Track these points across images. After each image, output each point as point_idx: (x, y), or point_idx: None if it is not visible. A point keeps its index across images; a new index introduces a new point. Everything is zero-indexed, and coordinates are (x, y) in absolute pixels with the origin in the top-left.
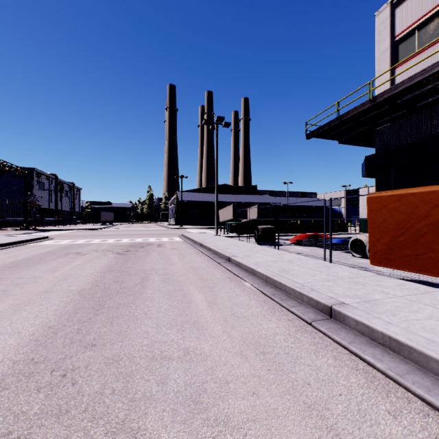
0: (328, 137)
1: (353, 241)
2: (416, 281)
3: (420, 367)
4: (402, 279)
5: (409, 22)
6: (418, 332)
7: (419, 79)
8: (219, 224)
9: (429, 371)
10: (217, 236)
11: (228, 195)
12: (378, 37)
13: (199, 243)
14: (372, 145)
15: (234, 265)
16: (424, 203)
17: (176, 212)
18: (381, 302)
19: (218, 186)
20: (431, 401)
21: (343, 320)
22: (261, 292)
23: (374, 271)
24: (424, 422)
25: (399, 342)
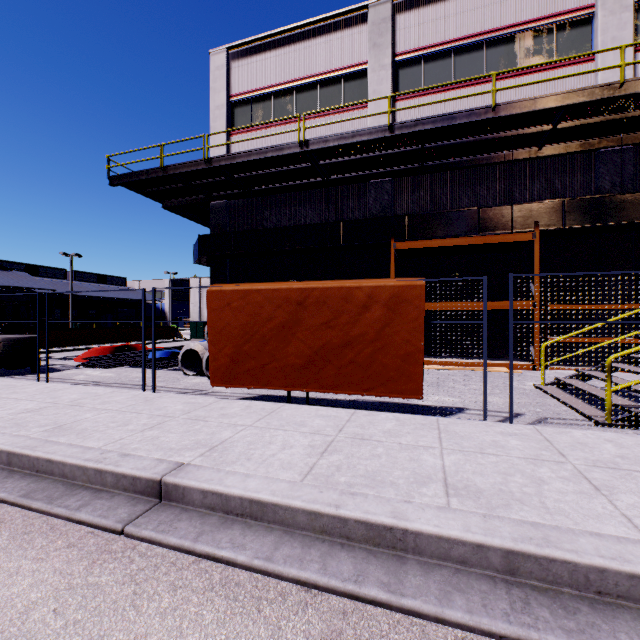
0: (147, 193)
1: (186, 353)
2: (260, 397)
3: (287, 527)
4: (246, 398)
5: (245, 88)
6: (279, 474)
7: (256, 158)
8: None
9: (296, 528)
10: None
11: None
12: (214, 84)
13: None
14: (205, 223)
15: None
16: (269, 303)
17: None
18: (232, 443)
19: None
20: (307, 578)
21: (183, 497)
22: None
23: (214, 393)
24: (306, 621)
25: (263, 503)
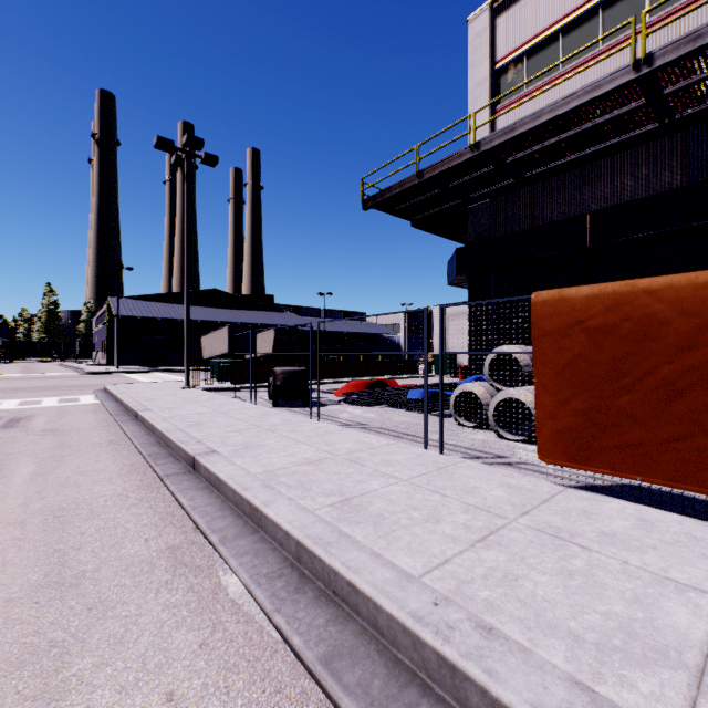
0: (397, 212)
1: (459, 396)
2: (623, 490)
3: None
4: (595, 486)
5: (516, 43)
6: None
7: (549, 118)
8: (202, 363)
9: None
10: (187, 389)
11: (220, 309)
12: (473, 57)
13: (132, 411)
14: (456, 238)
15: (206, 485)
16: (684, 314)
17: (108, 339)
18: None
19: (201, 292)
20: None
21: None
22: (283, 639)
23: (525, 465)
24: None
25: None
